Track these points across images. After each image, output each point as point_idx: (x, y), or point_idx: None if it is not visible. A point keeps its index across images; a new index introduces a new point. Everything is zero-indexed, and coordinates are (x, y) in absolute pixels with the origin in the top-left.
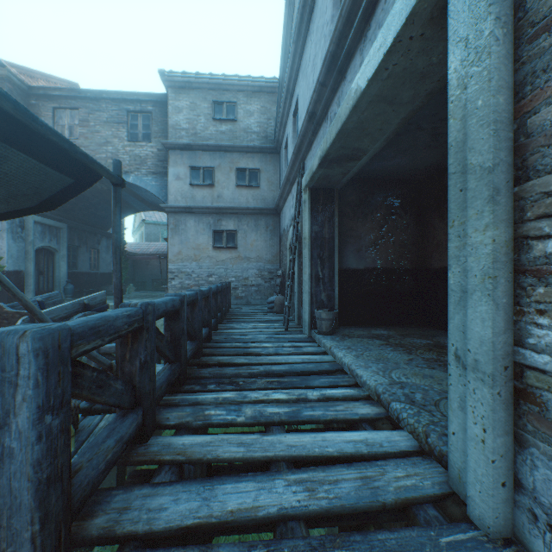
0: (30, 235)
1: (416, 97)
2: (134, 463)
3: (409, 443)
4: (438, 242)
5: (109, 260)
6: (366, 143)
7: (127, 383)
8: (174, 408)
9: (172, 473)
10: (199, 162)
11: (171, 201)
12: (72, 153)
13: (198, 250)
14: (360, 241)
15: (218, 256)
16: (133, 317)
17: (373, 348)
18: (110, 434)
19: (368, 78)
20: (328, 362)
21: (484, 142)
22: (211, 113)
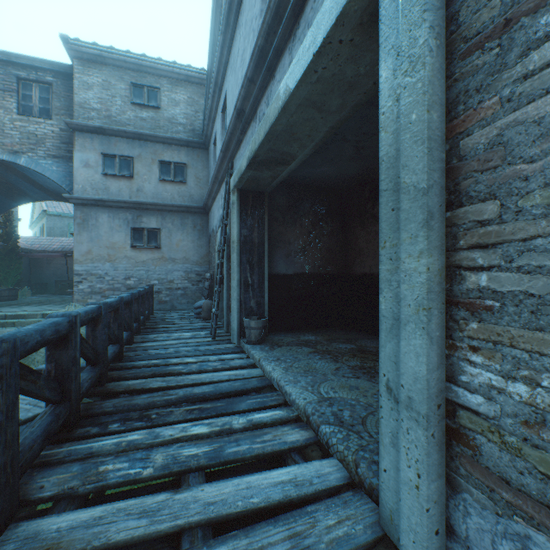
0: None
1: (343, 106)
2: None
3: (339, 475)
4: (360, 250)
5: None
6: (296, 148)
7: None
8: (55, 468)
9: None
10: (114, 149)
11: (77, 191)
12: None
13: (113, 249)
14: (290, 247)
15: (138, 256)
16: None
17: (302, 358)
18: None
19: (298, 79)
20: (256, 377)
21: (418, 160)
22: (130, 96)
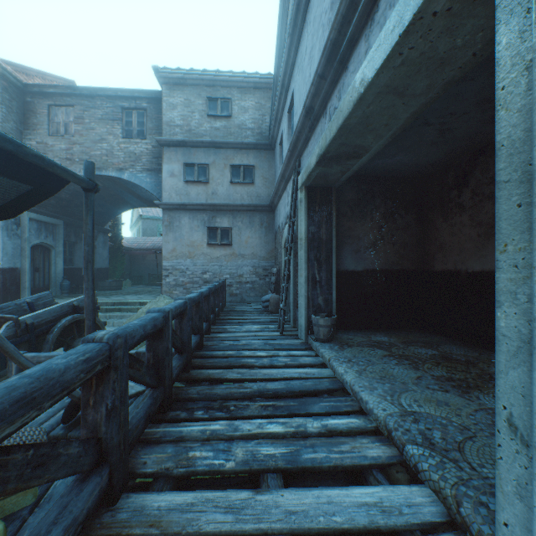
0: (25, 232)
1: (431, 87)
2: None
3: (434, 509)
4: (441, 243)
5: (106, 256)
6: (370, 140)
7: (87, 440)
8: (154, 446)
9: None
10: (194, 159)
11: (165, 198)
12: (21, 155)
13: (193, 247)
14: (359, 242)
15: (213, 253)
16: (93, 360)
17: (376, 361)
18: (59, 516)
19: (378, 66)
20: (327, 378)
21: None
22: (206, 109)
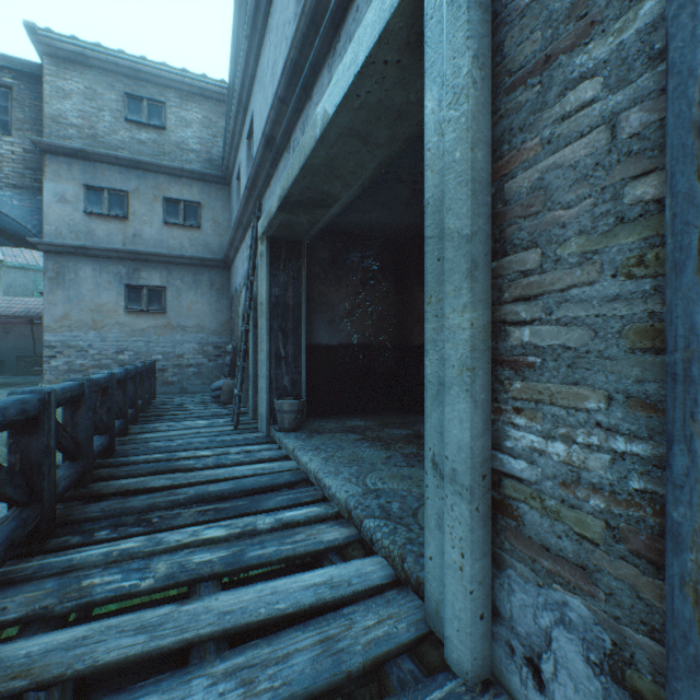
0: None
1: (393, 139)
2: None
3: (383, 573)
4: (419, 315)
5: None
6: (338, 188)
7: None
8: (22, 586)
9: None
10: (102, 180)
11: (49, 234)
12: None
13: (100, 313)
14: (334, 311)
15: (135, 323)
16: None
17: (347, 446)
18: None
19: (337, 103)
20: (289, 471)
21: (462, 204)
22: (123, 110)
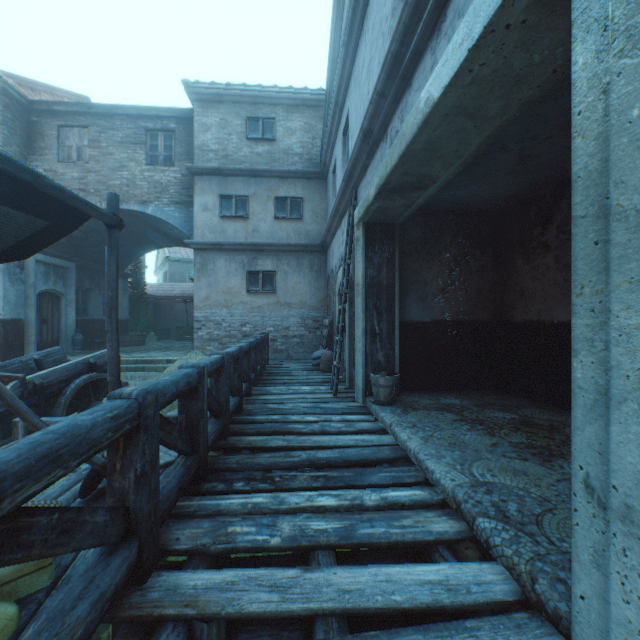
0: (31, 276)
1: (506, 108)
2: (125, 619)
3: (507, 587)
4: (522, 290)
5: (127, 305)
6: (437, 168)
7: (114, 508)
8: (188, 521)
9: (177, 636)
10: (231, 190)
11: (197, 236)
12: (39, 186)
13: (230, 294)
14: (426, 288)
15: (253, 302)
16: (122, 418)
17: (445, 427)
18: (85, 591)
19: (445, 84)
20: (388, 446)
21: None
22: (245, 131)
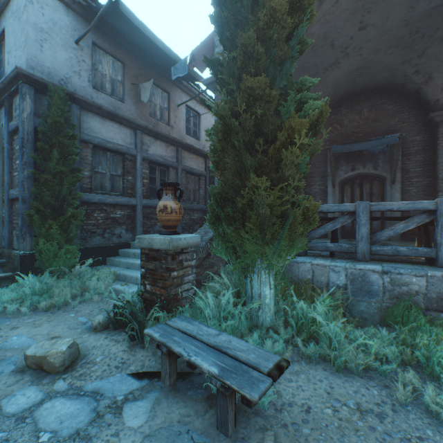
0: None
1: None
2: None
3: None
4: None
5: None
6: None
7: None
8: None
9: None
10: None
11: None
12: None
13: None
14: None
15: None
16: None
17: None
18: None
19: None
20: None
21: None
22: None
